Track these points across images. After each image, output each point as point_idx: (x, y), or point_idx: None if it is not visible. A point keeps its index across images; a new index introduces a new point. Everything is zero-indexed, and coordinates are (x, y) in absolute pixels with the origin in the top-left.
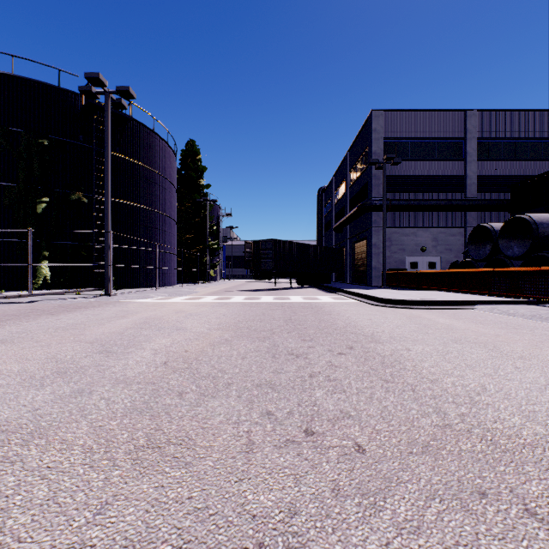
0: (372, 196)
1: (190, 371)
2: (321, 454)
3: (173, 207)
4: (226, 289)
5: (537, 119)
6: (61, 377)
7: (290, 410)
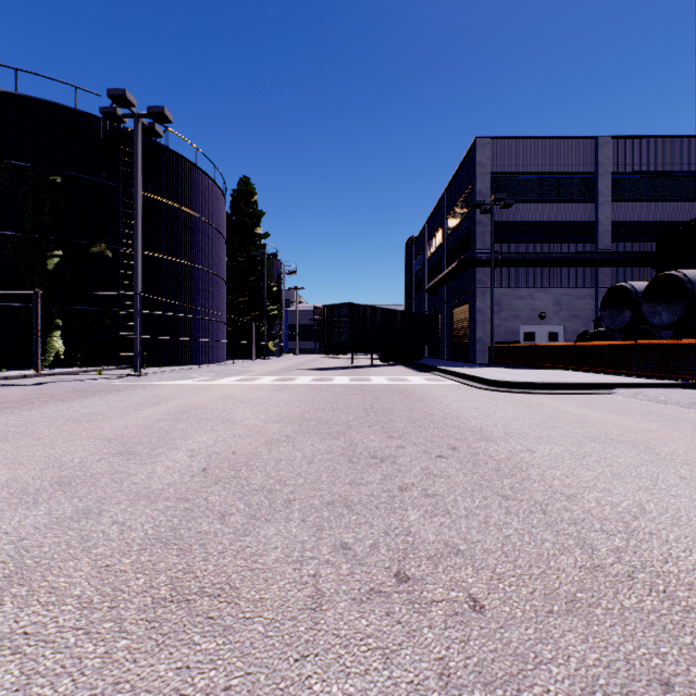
0: (476, 247)
1: (237, 481)
2: (420, 613)
3: (222, 262)
4: (289, 367)
5: (689, 148)
6: (62, 490)
7: (374, 541)
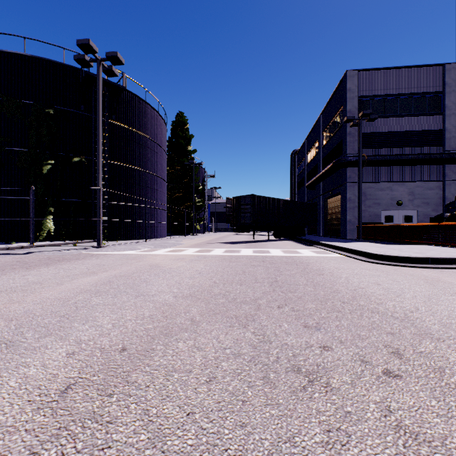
0: (347, 152)
1: (91, 431)
2: None
3: (164, 168)
4: (209, 241)
5: None
6: None
7: None
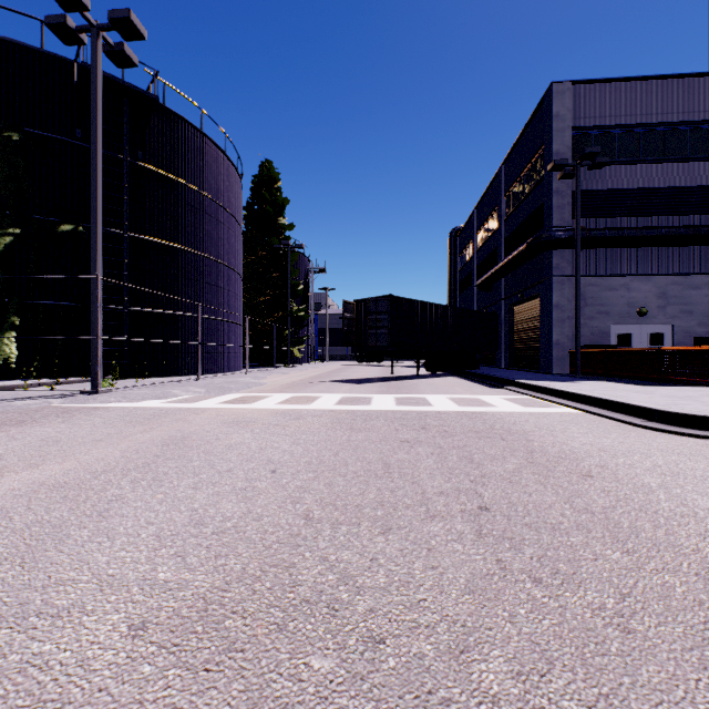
0: (553, 224)
1: None
2: None
3: (235, 252)
4: (313, 378)
5: None
6: None
7: None
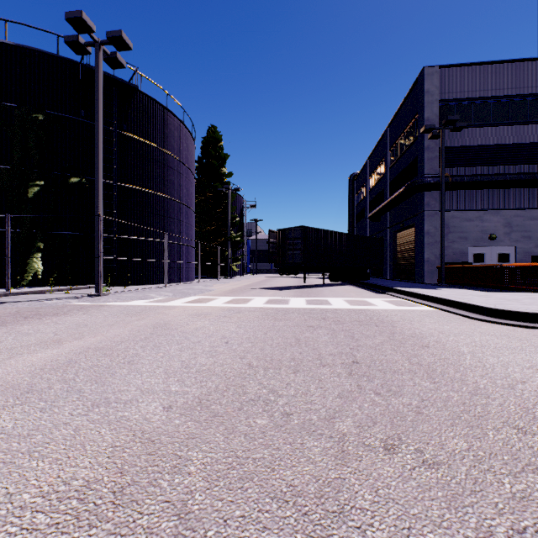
0: (424, 172)
1: None
2: None
3: (190, 194)
4: (247, 286)
5: None
6: None
7: None
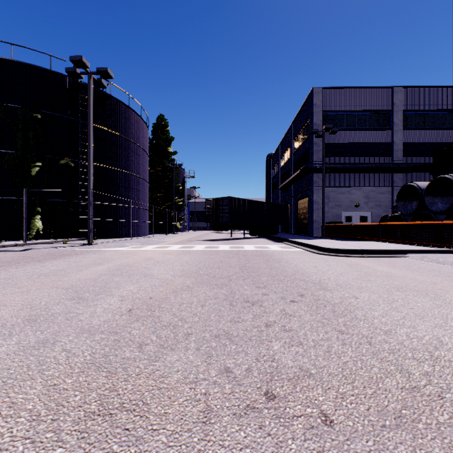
0: (313, 160)
1: (152, 319)
2: (285, 426)
3: (146, 170)
4: (190, 239)
5: None
6: (30, 326)
7: (248, 366)
